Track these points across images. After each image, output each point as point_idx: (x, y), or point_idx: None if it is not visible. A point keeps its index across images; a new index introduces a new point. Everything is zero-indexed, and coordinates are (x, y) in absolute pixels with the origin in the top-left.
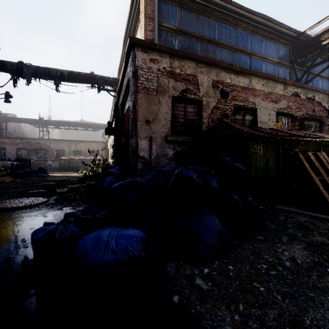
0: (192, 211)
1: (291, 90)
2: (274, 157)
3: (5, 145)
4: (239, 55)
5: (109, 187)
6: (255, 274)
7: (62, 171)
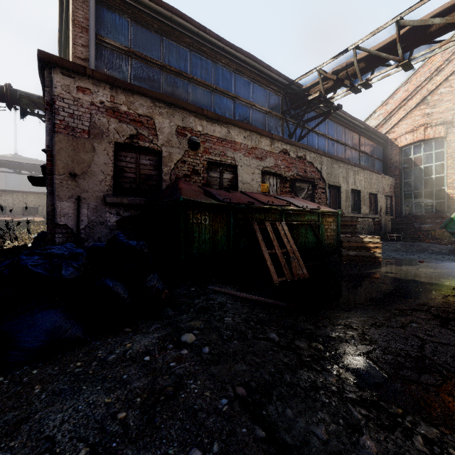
0: (21, 308)
1: (279, 146)
2: (224, 228)
3: None
4: (220, 97)
5: None
6: (55, 375)
7: None
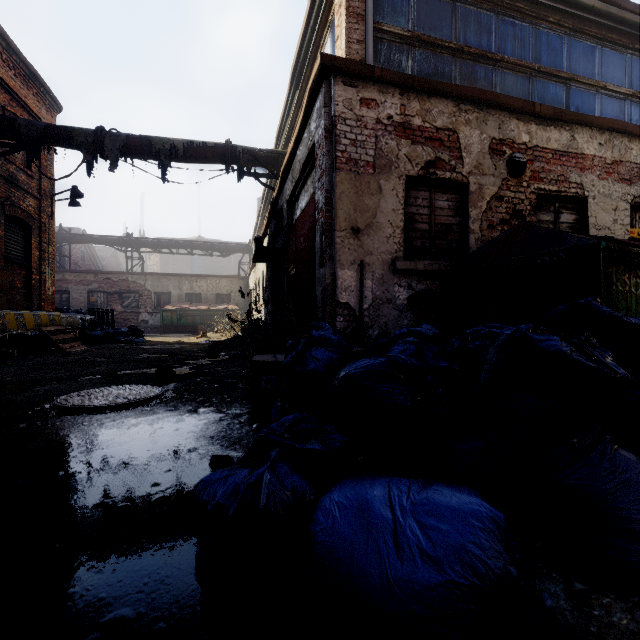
0: (578, 440)
1: None
2: None
3: (69, 285)
4: (544, 84)
5: (324, 371)
6: None
7: (168, 333)
